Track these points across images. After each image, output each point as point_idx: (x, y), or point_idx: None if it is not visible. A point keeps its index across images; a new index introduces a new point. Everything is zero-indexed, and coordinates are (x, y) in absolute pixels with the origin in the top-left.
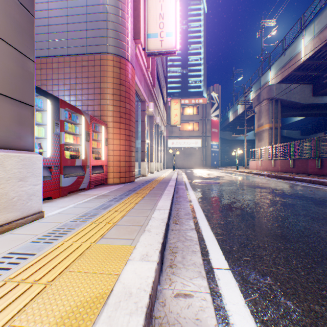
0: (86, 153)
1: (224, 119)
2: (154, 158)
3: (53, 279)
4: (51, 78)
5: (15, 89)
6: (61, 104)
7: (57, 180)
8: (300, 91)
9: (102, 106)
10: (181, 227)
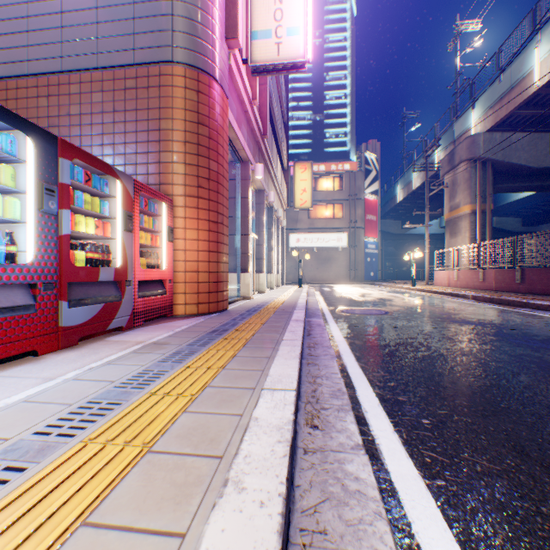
0: (125, 256)
1: (387, 198)
2: (265, 266)
3: None
4: (68, 113)
5: None
6: (61, 150)
7: (52, 313)
8: (528, 144)
9: (163, 165)
10: (326, 439)
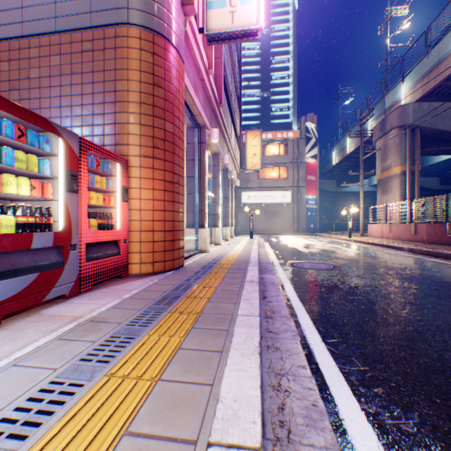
0: (68, 218)
1: (324, 161)
2: (221, 220)
3: None
4: (28, 76)
5: None
6: None
7: None
8: None
9: (118, 126)
10: None
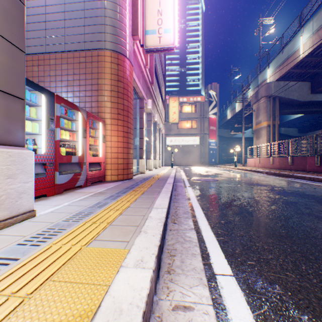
0: (83, 150)
1: (222, 117)
2: (153, 156)
3: (34, 291)
4: (49, 74)
5: (3, 80)
6: (56, 100)
7: (53, 177)
8: (298, 88)
9: (100, 103)
10: (179, 226)
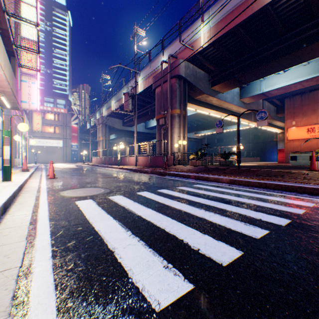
0: None
1: (85, 125)
2: None
3: None
4: None
5: None
6: None
7: None
8: (117, 122)
9: None
10: (39, 171)
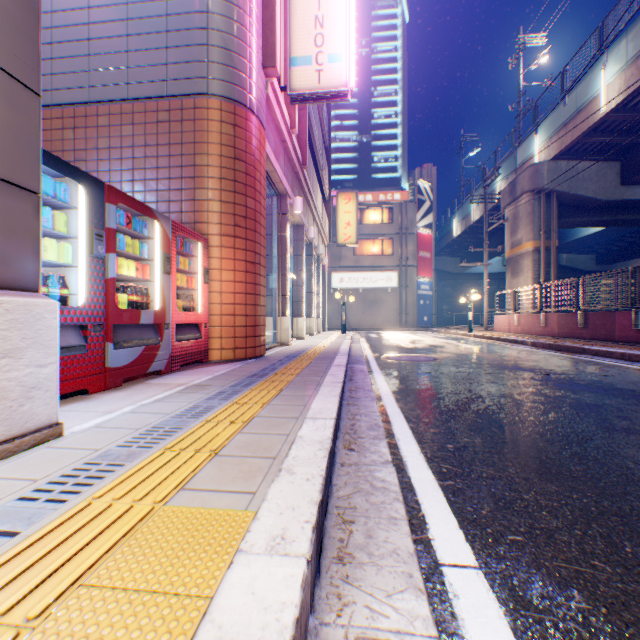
0: (164, 298)
1: (443, 232)
2: (305, 310)
3: (43, 611)
4: (96, 146)
5: None
6: (108, 196)
7: (101, 354)
8: (596, 175)
9: (198, 203)
10: (361, 457)
